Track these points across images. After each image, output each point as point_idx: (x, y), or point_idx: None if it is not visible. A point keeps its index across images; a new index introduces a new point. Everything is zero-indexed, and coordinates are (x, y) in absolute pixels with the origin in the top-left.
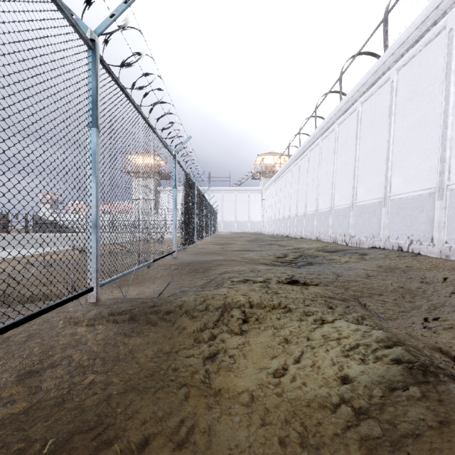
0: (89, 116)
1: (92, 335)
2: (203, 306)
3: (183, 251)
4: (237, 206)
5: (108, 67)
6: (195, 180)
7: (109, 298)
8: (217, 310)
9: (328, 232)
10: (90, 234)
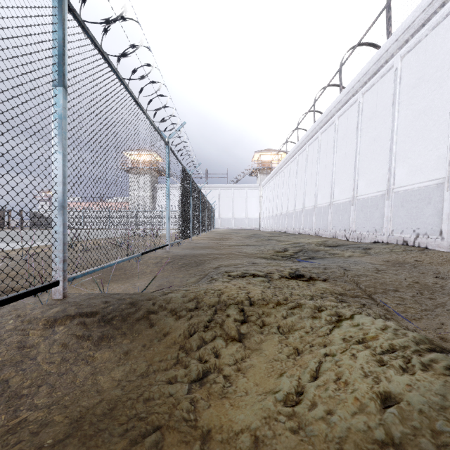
0: (54, 73)
1: (47, 341)
2: (193, 303)
3: (178, 245)
4: (235, 203)
5: (81, 20)
6: (190, 173)
7: (81, 295)
8: (210, 309)
9: (328, 228)
10: (55, 217)
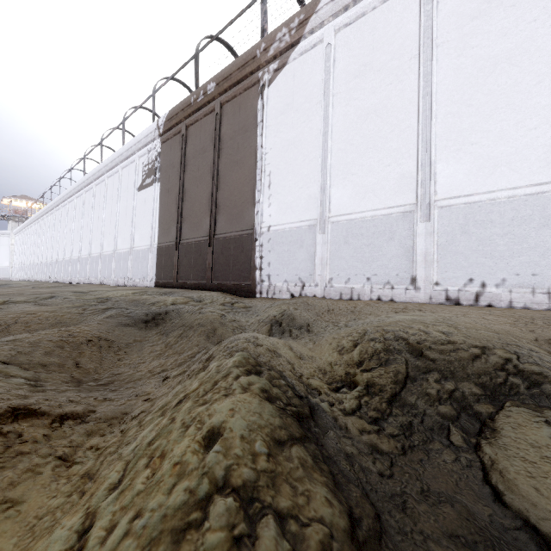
0: None
1: None
2: None
3: None
4: None
5: None
6: None
7: None
8: None
9: (44, 276)
10: None
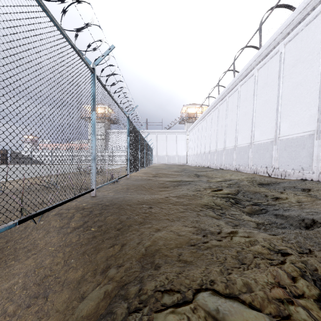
0: None
1: None
2: None
3: (114, 184)
4: (168, 144)
5: None
6: (128, 114)
7: None
8: None
9: (248, 164)
10: None
